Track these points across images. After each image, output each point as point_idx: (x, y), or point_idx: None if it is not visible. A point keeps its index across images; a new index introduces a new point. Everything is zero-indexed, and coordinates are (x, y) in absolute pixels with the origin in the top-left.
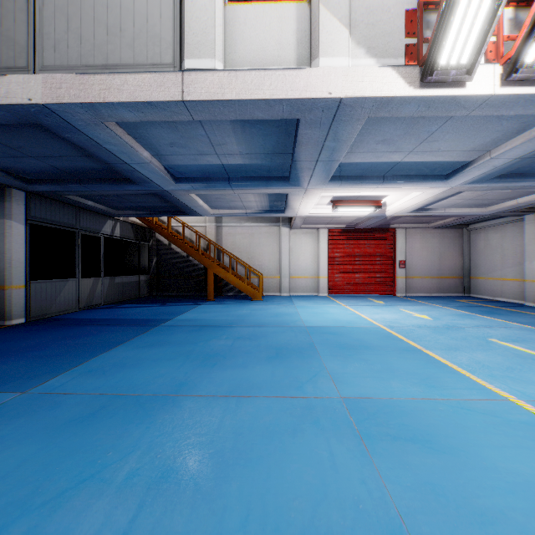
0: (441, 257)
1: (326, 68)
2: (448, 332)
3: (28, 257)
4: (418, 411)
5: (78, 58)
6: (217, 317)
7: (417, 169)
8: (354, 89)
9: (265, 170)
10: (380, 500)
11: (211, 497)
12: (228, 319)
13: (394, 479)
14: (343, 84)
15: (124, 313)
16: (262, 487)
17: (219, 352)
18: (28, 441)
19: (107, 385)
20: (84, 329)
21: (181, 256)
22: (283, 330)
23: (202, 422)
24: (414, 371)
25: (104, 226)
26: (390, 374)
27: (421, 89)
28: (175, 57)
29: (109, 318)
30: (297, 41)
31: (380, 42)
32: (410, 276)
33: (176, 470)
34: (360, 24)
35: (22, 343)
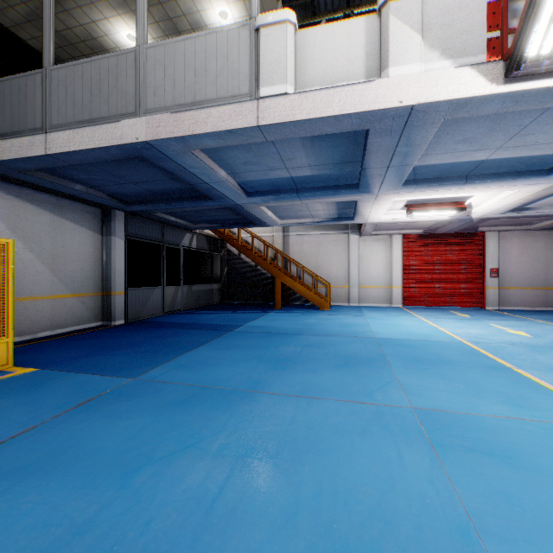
0: (547, 264)
1: (396, 77)
2: (550, 351)
3: (126, 268)
4: (499, 428)
5: (172, 99)
6: (285, 325)
7: (508, 165)
8: (426, 95)
9: (333, 179)
10: (448, 499)
11: (288, 473)
12: (296, 327)
13: (465, 484)
14: (414, 91)
15: (201, 318)
16: (332, 472)
17: (289, 357)
18: (143, 414)
19: (195, 378)
20: (170, 331)
21: (250, 265)
22: (352, 340)
23: (277, 415)
24: (499, 389)
25: (184, 239)
26: (470, 391)
27: (506, 85)
28: (251, 87)
29: (189, 322)
30: (366, 54)
31: (457, 41)
32: (505, 286)
33: (258, 449)
34: (434, 27)
35: (125, 341)
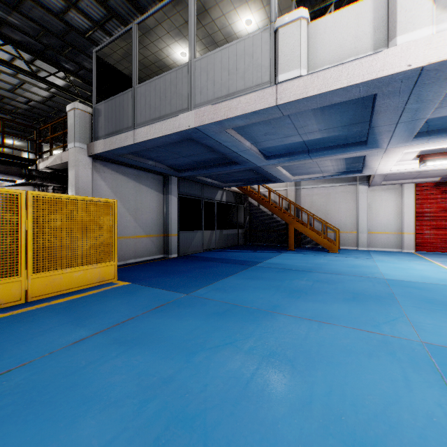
0: None
1: (404, 44)
2: None
3: (178, 217)
4: None
5: (212, 95)
6: (298, 263)
7: None
8: (437, 54)
9: (342, 139)
10: None
11: (303, 374)
12: (307, 266)
13: None
14: (424, 53)
15: (229, 255)
16: (341, 380)
17: (301, 289)
18: (196, 318)
19: (228, 298)
20: (208, 263)
21: (267, 214)
22: (360, 279)
23: (293, 331)
24: None
25: (217, 195)
26: None
27: None
28: (271, 76)
29: (221, 257)
30: (373, 29)
31: None
32: None
33: (278, 353)
34: None
35: (179, 268)
